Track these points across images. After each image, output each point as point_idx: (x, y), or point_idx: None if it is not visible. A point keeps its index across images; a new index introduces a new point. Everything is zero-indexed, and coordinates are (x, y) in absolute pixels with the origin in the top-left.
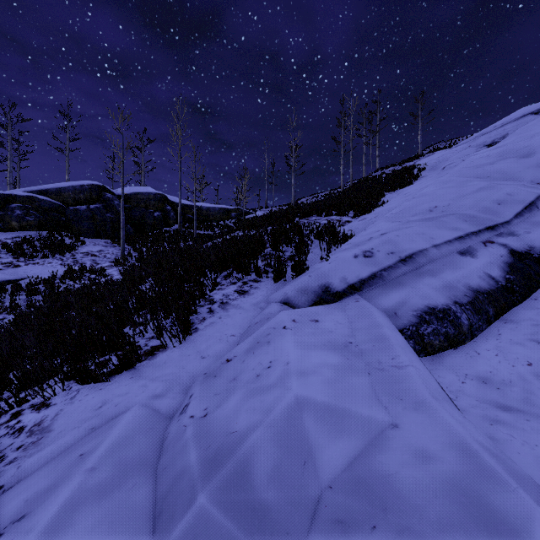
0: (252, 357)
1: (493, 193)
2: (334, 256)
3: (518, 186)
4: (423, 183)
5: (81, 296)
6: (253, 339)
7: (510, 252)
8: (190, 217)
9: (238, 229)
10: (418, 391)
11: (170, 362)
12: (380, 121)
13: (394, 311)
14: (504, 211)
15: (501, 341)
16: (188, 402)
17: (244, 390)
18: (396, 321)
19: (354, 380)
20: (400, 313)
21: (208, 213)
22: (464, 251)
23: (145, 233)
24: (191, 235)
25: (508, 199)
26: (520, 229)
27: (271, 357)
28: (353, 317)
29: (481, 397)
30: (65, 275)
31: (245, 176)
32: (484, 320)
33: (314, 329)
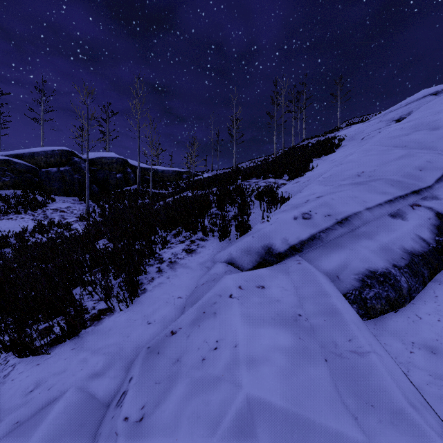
0: (198, 331)
1: (414, 160)
2: (274, 217)
3: (435, 155)
4: (346, 151)
5: (45, 250)
6: (199, 308)
7: (437, 215)
8: (147, 178)
9: (188, 189)
10: (390, 395)
11: (115, 328)
12: (306, 99)
13: (336, 274)
14: (426, 176)
15: (440, 304)
16: (126, 388)
17: (187, 380)
18: (339, 285)
19: (312, 370)
20: (342, 276)
21: (163, 175)
22: (394, 214)
23: (108, 191)
24: (148, 194)
25: (428, 166)
26: (442, 193)
27: (217, 334)
28: (298, 282)
29: (433, 371)
30: (34, 229)
31: (194, 144)
32: (420, 282)
33: (261, 298)
